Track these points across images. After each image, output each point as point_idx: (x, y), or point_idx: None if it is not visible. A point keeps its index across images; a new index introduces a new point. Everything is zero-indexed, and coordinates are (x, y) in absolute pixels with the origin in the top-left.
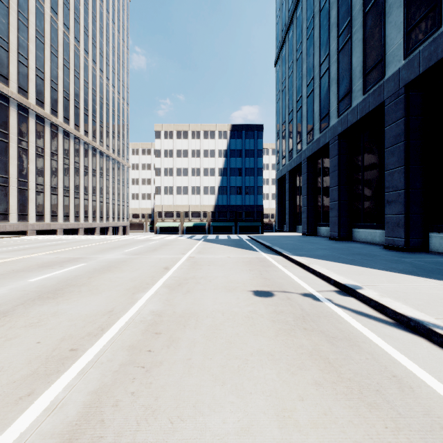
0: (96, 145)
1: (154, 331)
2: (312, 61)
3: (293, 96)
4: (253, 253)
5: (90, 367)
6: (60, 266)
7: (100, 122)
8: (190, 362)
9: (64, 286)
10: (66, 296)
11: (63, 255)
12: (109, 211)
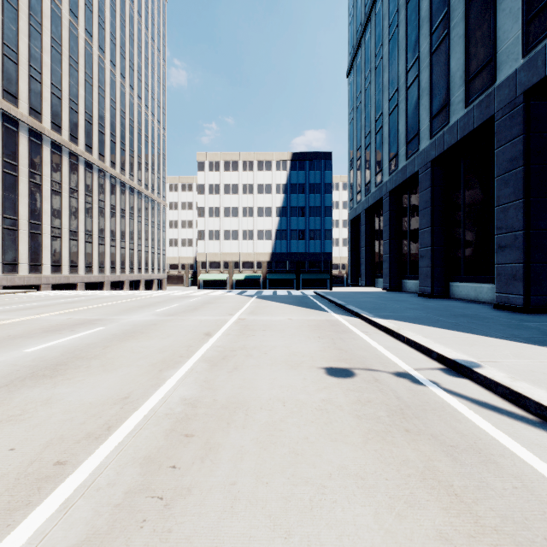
0: (125, 179)
1: (183, 432)
2: (396, 68)
3: (370, 114)
4: (322, 314)
5: (78, 497)
6: (71, 330)
7: (129, 150)
8: (234, 489)
9: (70, 358)
10: (69, 374)
11: (77, 316)
12: (141, 260)
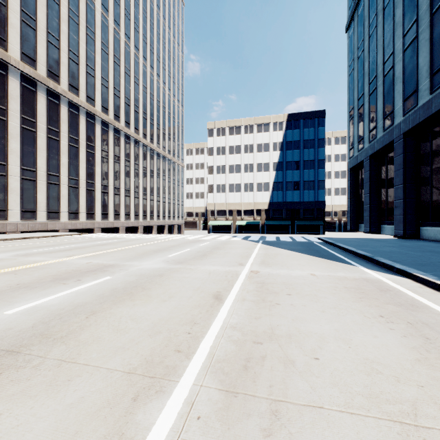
0: (153, 147)
1: None
2: None
3: (376, 58)
4: (349, 269)
5: None
6: (77, 279)
7: (157, 124)
8: None
9: (33, 337)
10: None
11: (97, 260)
12: (165, 210)
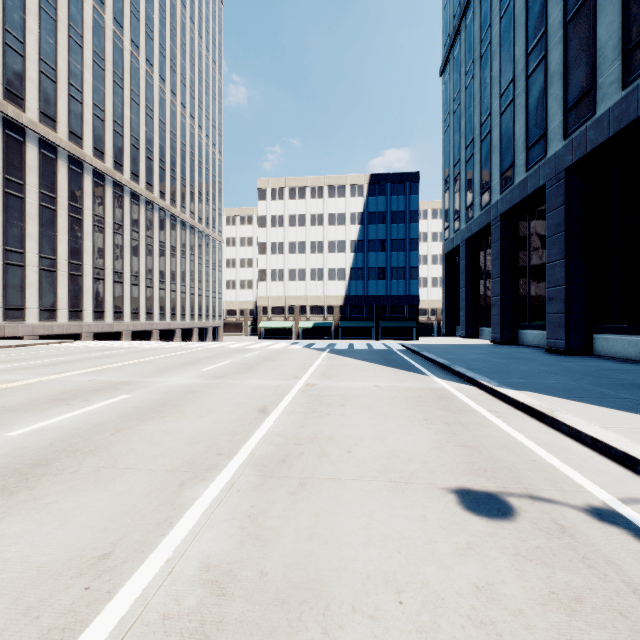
0: (176, 212)
1: None
2: (511, 53)
3: (473, 117)
4: (420, 379)
5: None
6: (84, 399)
7: (181, 178)
8: None
9: (57, 453)
10: (40, 487)
11: (102, 377)
12: (194, 305)
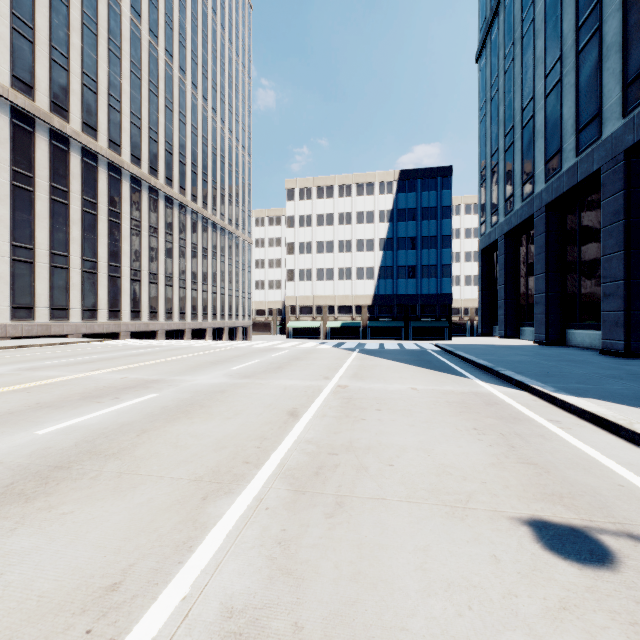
0: (207, 214)
1: None
2: (558, 28)
3: (514, 103)
4: (461, 382)
5: None
6: (114, 397)
7: (212, 182)
8: None
9: (81, 454)
10: (57, 494)
11: (134, 375)
12: (225, 305)
